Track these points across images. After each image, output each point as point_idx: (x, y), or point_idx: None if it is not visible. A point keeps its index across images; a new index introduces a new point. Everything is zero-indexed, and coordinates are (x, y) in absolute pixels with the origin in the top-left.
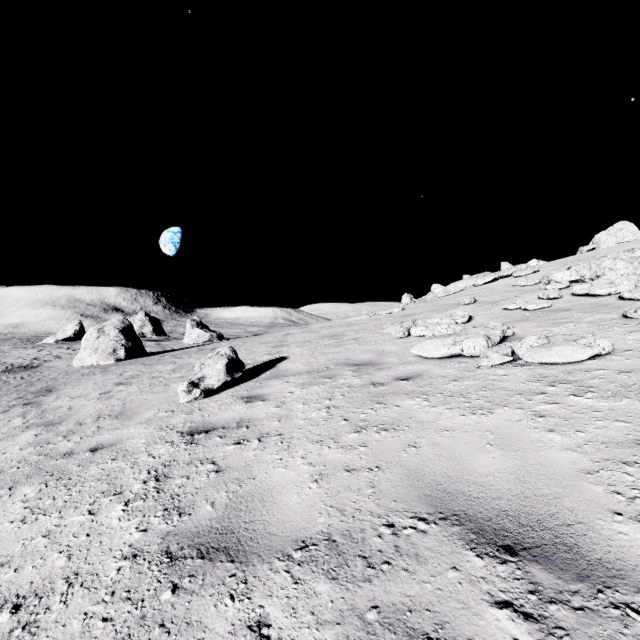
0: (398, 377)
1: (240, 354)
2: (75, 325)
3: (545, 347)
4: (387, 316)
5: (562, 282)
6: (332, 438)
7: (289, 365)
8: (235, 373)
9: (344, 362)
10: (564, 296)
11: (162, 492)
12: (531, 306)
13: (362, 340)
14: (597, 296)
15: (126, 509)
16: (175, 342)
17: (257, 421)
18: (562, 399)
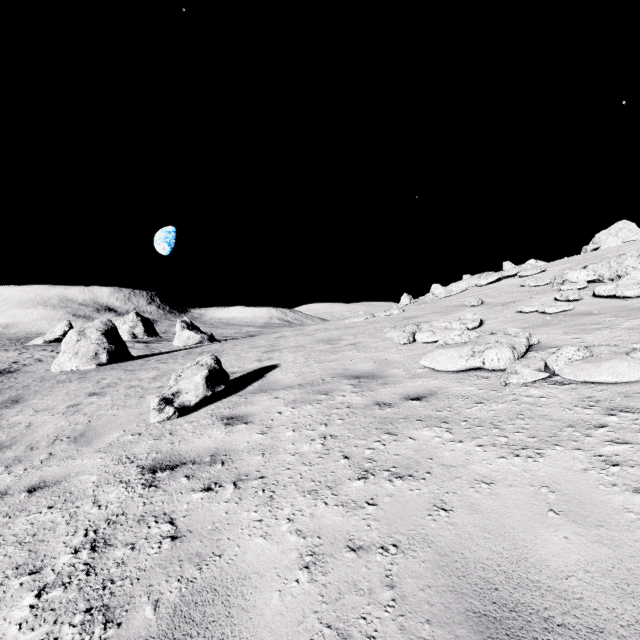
0: (408, 395)
1: (228, 360)
2: (64, 326)
3: (590, 362)
4: (386, 318)
5: (579, 282)
6: (329, 487)
7: (280, 375)
8: (217, 386)
9: (342, 373)
10: (584, 298)
11: (93, 573)
12: (551, 309)
13: (361, 346)
14: (624, 298)
15: (36, 604)
16: (165, 344)
17: (235, 454)
18: (634, 436)
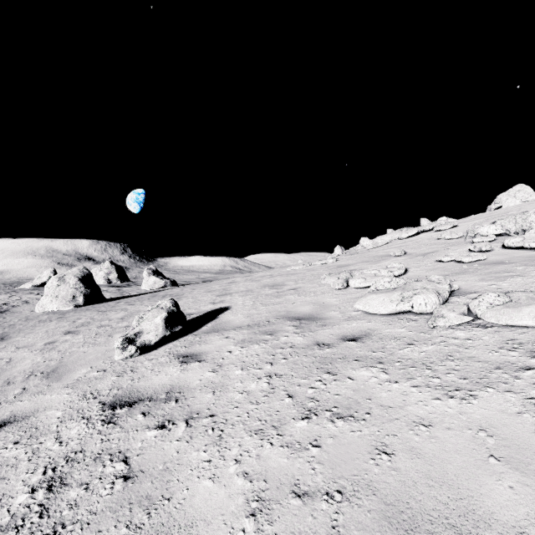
0: (344, 336)
1: (186, 302)
2: (50, 272)
3: (510, 307)
4: (322, 266)
5: (489, 235)
6: (275, 427)
7: (230, 316)
8: (174, 327)
9: (285, 315)
10: (494, 249)
11: (45, 516)
12: (467, 259)
13: (301, 290)
14: (530, 249)
15: None
16: (134, 288)
17: (189, 392)
18: None
